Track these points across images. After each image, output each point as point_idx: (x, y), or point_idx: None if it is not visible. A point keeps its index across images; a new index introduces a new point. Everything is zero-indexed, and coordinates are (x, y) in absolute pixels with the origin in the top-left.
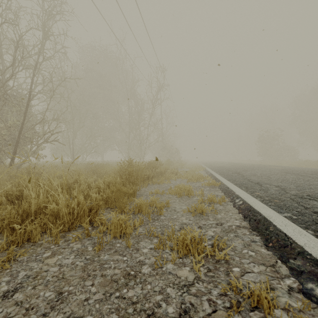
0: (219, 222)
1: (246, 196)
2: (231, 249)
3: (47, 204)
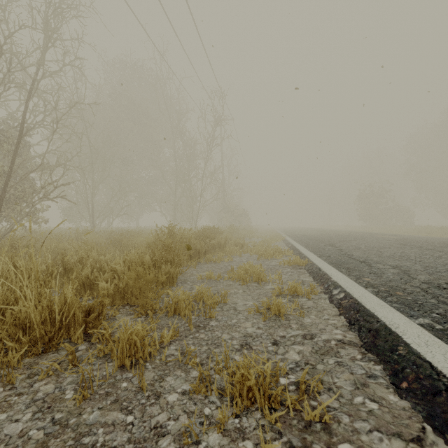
0: (308, 333)
1: (349, 283)
2: (333, 395)
3: (6, 306)
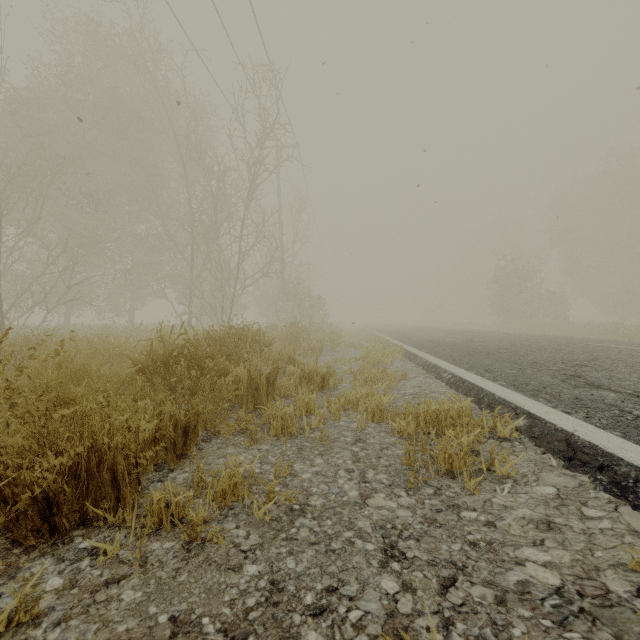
0: None
1: None
2: None
3: None
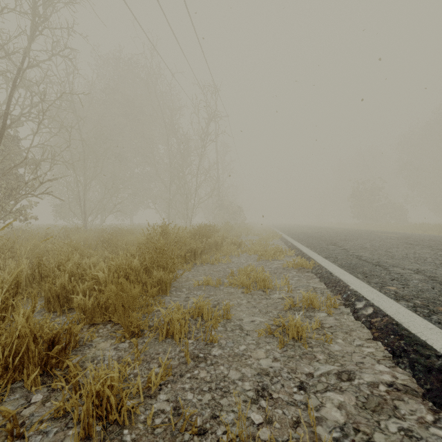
0: (343, 370)
1: (374, 294)
2: None
3: None
